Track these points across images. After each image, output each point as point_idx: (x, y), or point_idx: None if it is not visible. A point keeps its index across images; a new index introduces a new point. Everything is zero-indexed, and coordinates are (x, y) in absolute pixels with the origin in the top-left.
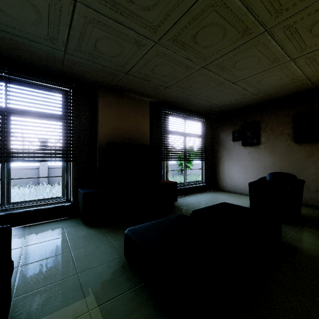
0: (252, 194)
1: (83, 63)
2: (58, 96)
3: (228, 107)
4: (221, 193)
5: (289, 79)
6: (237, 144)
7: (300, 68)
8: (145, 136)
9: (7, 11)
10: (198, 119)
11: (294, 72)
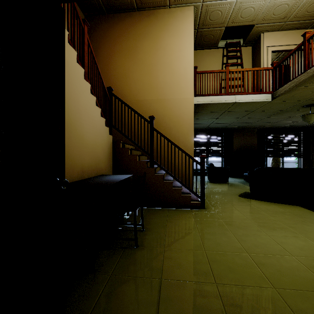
0: None
1: (230, 127)
2: (220, 136)
3: None
4: None
5: None
6: None
7: None
8: (254, 146)
9: (216, 126)
10: (294, 132)
11: None
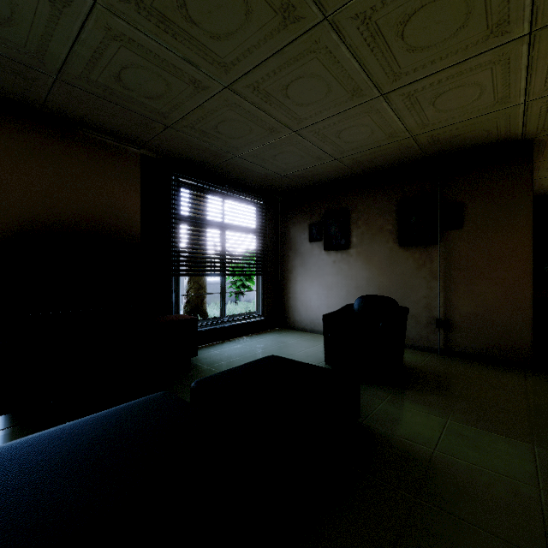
0: (328, 335)
1: None
2: None
3: (299, 181)
4: (290, 334)
5: (385, 135)
6: (316, 247)
7: (399, 115)
8: (130, 225)
9: None
10: (249, 199)
11: (391, 122)
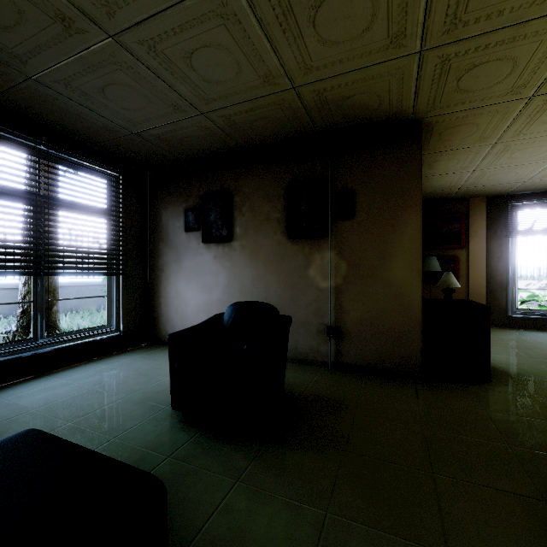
0: (175, 365)
1: None
2: None
3: (164, 146)
4: (157, 352)
5: (259, 78)
6: (194, 239)
7: (270, 37)
8: None
9: None
10: (92, 166)
11: (262, 51)
